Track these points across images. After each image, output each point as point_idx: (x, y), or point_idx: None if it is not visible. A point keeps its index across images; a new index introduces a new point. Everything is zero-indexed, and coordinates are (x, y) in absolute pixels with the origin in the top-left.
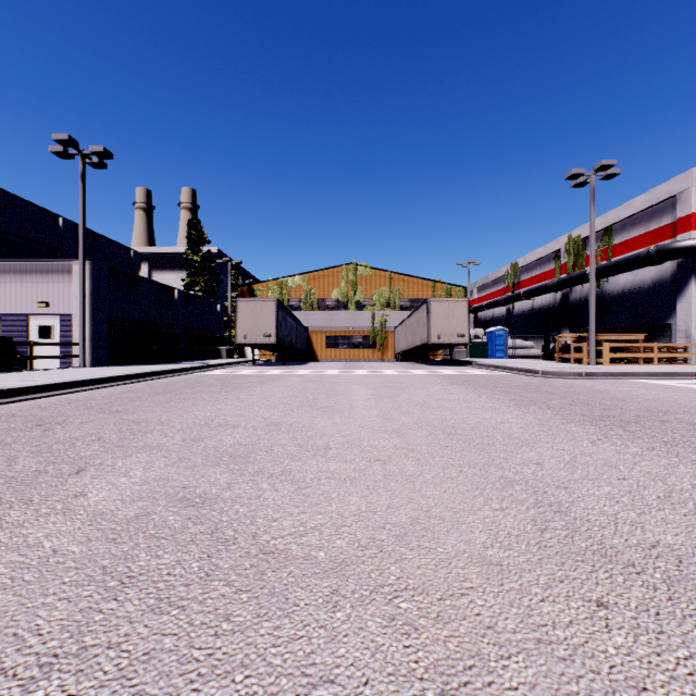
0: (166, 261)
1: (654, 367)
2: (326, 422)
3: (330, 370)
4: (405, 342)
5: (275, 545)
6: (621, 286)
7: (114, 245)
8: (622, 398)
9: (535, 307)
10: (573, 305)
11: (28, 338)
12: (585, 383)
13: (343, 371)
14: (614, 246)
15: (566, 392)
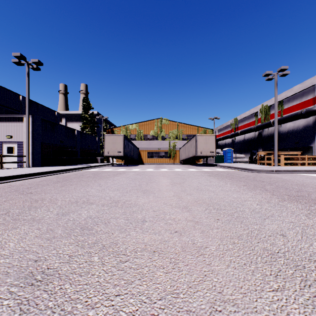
0: (73, 117)
1: (306, 167)
2: (145, 200)
3: (149, 168)
4: (184, 155)
5: None
6: (287, 128)
7: (47, 109)
8: (302, 184)
9: (245, 138)
10: (264, 137)
11: (2, 153)
12: (277, 175)
13: (155, 169)
14: (284, 109)
15: (270, 180)
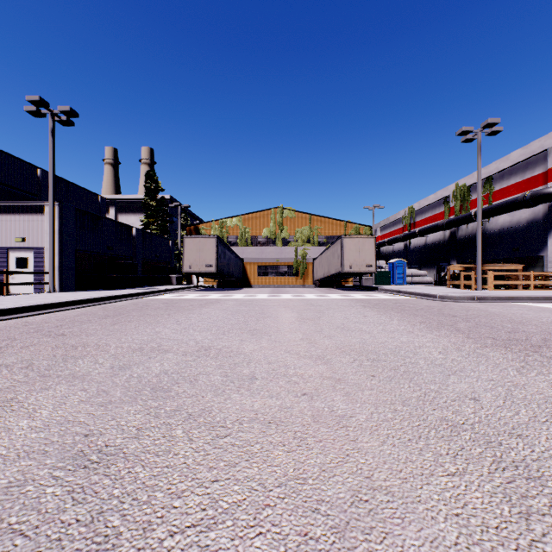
0: (129, 206)
1: (532, 292)
2: (254, 346)
3: (260, 294)
4: (322, 271)
5: (169, 550)
6: (500, 225)
7: (85, 192)
8: (519, 321)
9: (428, 242)
10: (460, 240)
11: (8, 268)
12: (479, 306)
13: (271, 295)
14: (495, 192)
15: (466, 314)
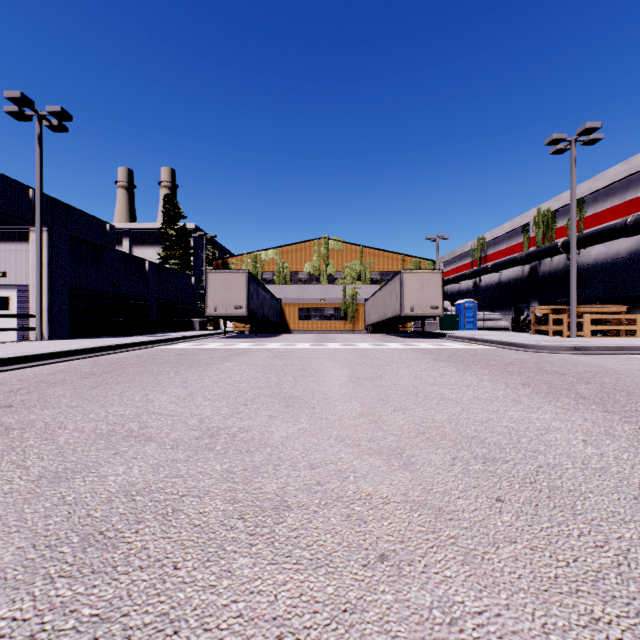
0: (146, 237)
1: None
2: (288, 429)
3: (301, 343)
4: (376, 314)
5: None
6: (594, 258)
7: (89, 218)
8: None
9: (502, 280)
10: (542, 277)
11: None
12: (585, 359)
13: (314, 344)
14: (586, 218)
15: (577, 371)
